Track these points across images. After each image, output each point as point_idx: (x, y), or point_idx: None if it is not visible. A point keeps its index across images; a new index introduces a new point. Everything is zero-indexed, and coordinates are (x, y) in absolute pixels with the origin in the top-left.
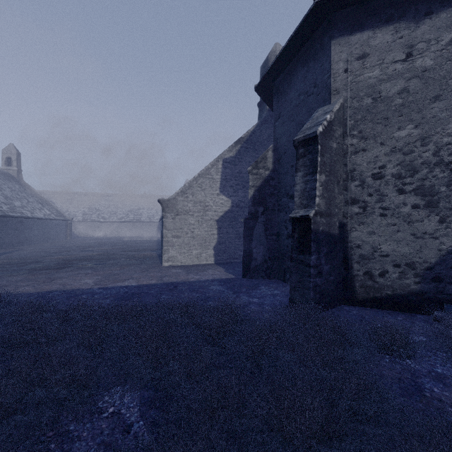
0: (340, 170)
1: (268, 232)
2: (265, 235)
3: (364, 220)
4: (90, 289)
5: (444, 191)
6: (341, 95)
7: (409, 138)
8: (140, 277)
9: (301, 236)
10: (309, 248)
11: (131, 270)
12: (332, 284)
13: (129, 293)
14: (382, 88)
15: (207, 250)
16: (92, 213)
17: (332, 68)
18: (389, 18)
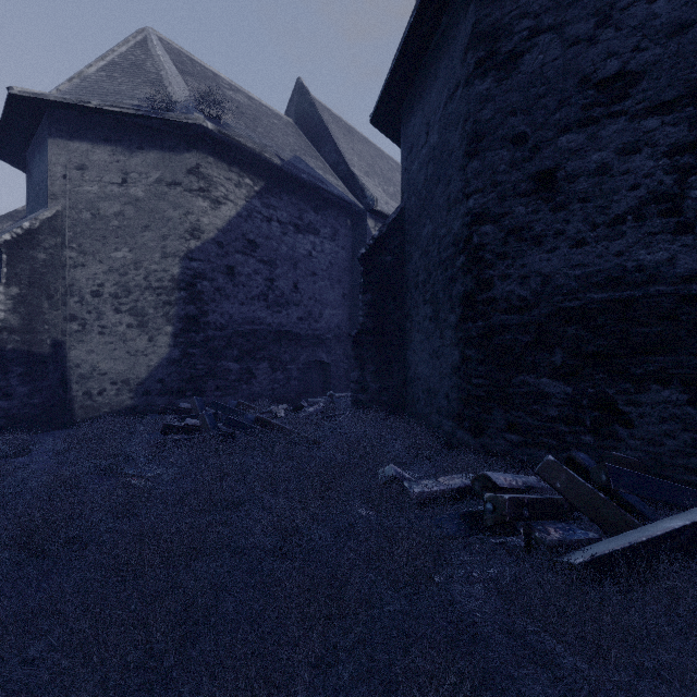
0: (55, 283)
1: None
2: None
3: (83, 338)
4: None
5: (153, 313)
6: (60, 202)
7: (125, 261)
8: None
9: None
10: None
11: None
12: (38, 407)
13: None
14: (101, 206)
15: None
16: None
17: (50, 169)
18: (108, 139)
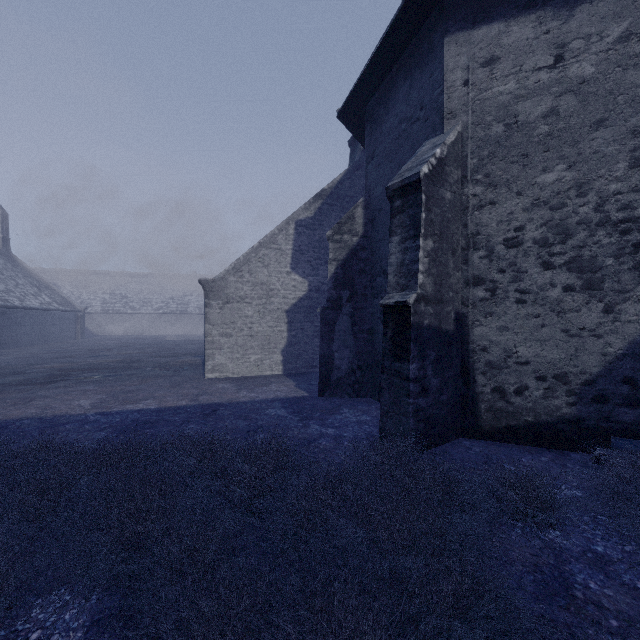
0: (456, 234)
1: (356, 327)
2: (352, 332)
3: (492, 310)
4: (81, 415)
5: (611, 264)
6: (459, 120)
7: (560, 185)
8: (165, 395)
9: (396, 334)
10: (408, 353)
11: (155, 384)
12: (445, 406)
13: (140, 421)
14: (519, 109)
15: (272, 354)
16: (115, 301)
17: (445, 79)
18: (530, 3)
